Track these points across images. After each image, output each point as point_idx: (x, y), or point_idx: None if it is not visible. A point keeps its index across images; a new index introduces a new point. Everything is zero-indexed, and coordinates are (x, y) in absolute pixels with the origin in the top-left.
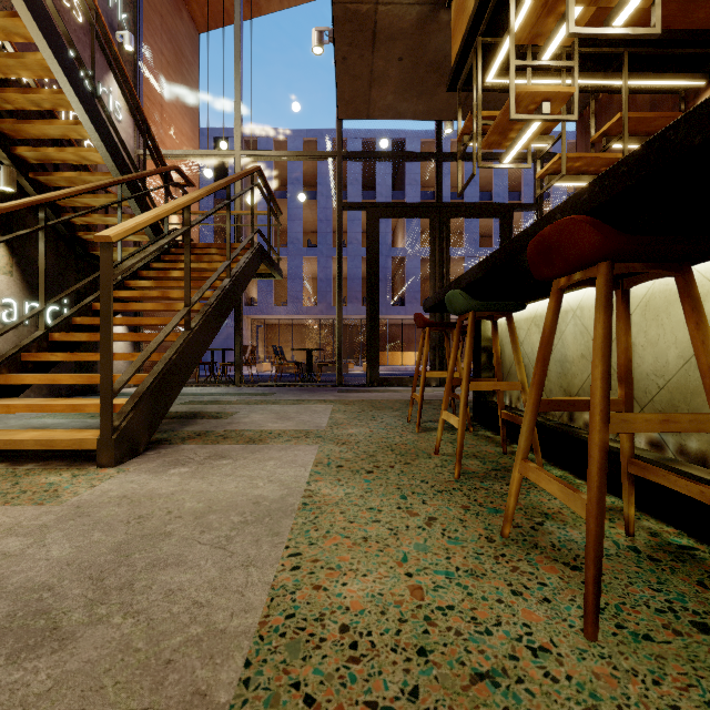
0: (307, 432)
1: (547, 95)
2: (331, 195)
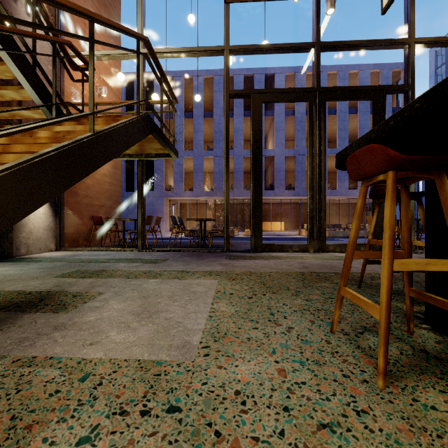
0: (158, 373)
1: None
2: (222, 114)
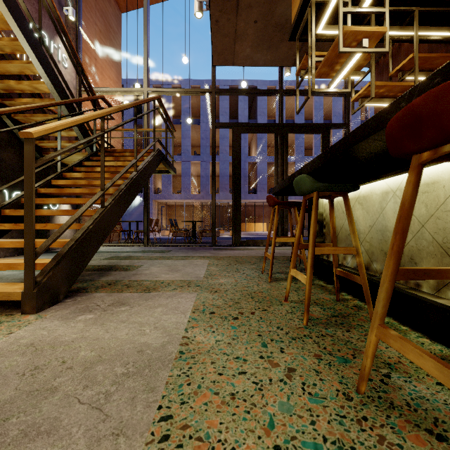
0: (189, 281)
1: (366, 34)
2: (209, 122)
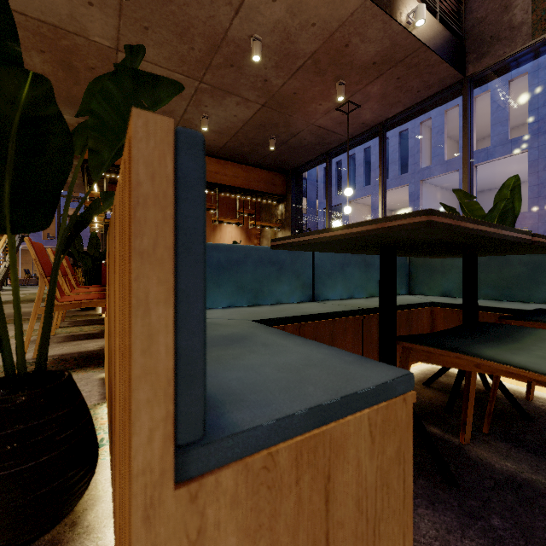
0: None
1: (98, 226)
2: None
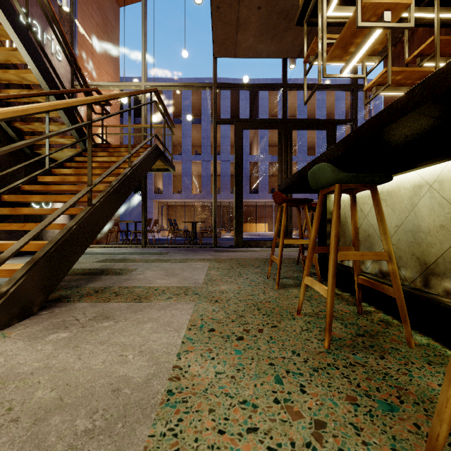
0: (187, 288)
1: (387, 7)
2: (210, 121)
